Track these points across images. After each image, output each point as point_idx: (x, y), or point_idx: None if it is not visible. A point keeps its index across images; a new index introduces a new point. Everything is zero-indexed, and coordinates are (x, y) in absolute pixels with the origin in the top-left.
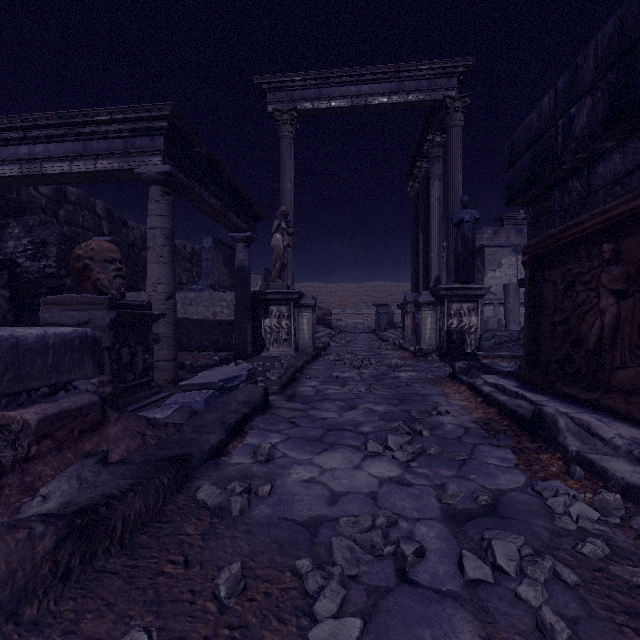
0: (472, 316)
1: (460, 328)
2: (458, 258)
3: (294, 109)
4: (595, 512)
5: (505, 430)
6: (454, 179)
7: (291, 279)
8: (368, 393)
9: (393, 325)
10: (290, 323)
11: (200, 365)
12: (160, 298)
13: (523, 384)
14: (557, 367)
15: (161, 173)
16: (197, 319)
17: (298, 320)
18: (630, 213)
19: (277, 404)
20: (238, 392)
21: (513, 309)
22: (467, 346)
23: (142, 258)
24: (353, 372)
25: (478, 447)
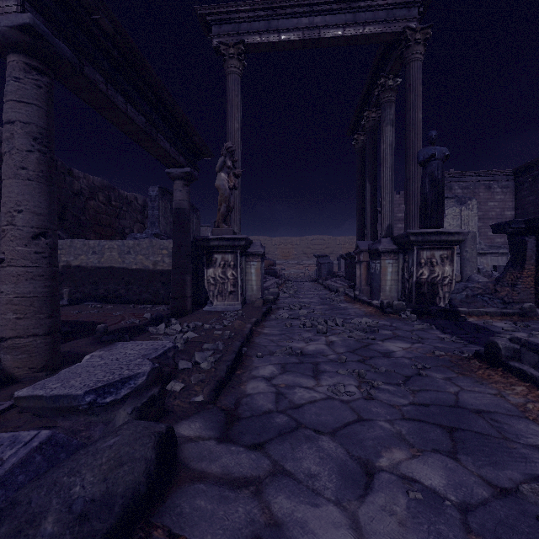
0: (446, 265)
1: (432, 279)
2: (425, 200)
3: (241, 42)
4: None
5: None
6: (414, 117)
7: (238, 226)
8: (368, 400)
9: (333, 274)
10: (236, 273)
11: (120, 327)
12: (20, 235)
13: None
14: None
15: (18, 28)
16: (136, 269)
17: (245, 270)
18: None
19: (196, 459)
20: (86, 460)
21: (470, 258)
22: (439, 300)
23: (89, 208)
24: (320, 341)
25: None
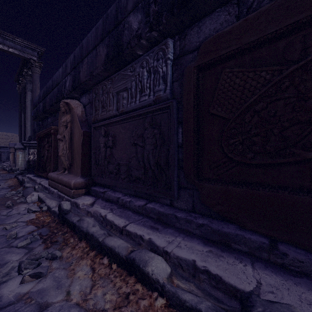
0: None
1: (34, 159)
2: (35, 130)
3: None
4: (15, 192)
5: (16, 186)
6: (35, 95)
7: None
8: None
9: None
10: None
11: None
12: None
13: (35, 175)
14: (41, 169)
15: None
16: None
17: None
18: (47, 133)
19: None
20: None
21: None
22: None
23: None
24: None
25: (1, 190)
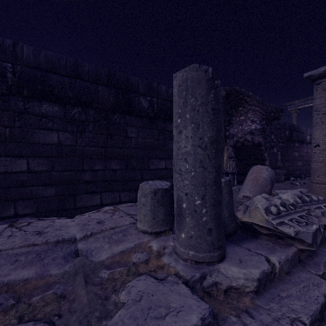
0: None
1: None
2: None
3: (296, 109)
4: None
5: None
6: None
7: None
8: None
9: None
10: None
11: None
12: None
13: None
14: None
15: None
16: None
17: None
18: None
19: None
20: None
21: None
22: None
23: None
24: None
25: None
